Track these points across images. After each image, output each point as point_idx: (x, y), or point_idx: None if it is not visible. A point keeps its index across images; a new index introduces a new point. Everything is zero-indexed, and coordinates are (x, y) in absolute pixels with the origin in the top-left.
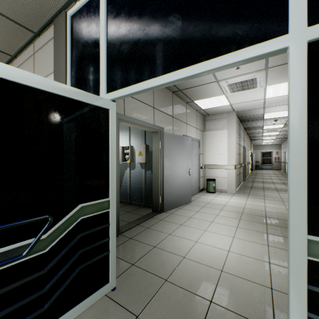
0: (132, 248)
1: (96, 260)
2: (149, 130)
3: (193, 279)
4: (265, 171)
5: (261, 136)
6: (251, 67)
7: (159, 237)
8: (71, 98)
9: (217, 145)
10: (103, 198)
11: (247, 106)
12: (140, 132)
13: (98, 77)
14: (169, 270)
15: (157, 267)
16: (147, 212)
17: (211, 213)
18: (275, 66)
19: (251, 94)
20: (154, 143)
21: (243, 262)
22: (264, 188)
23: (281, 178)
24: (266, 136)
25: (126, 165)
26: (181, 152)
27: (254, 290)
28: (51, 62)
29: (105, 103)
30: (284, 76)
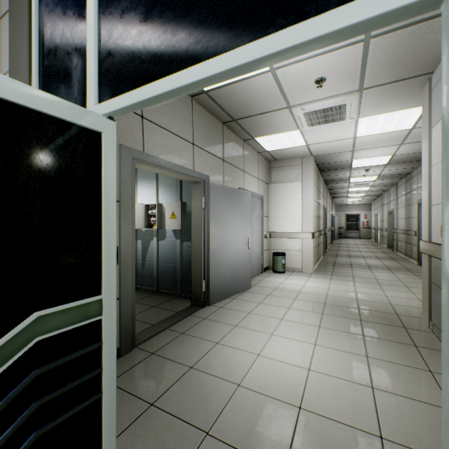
0: (154, 372)
1: (73, 414)
2: (186, 179)
3: (253, 429)
4: (351, 240)
5: (346, 193)
6: (339, 86)
7: (199, 348)
8: (14, 103)
9: (287, 204)
10: (89, 295)
11: (330, 149)
12: (174, 182)
13: (84, 75)
14: (213, 413)
15: (194, 408)
16: (183, 305)
17: (280, 305)
18: (373, 87)
19: (337, 130)
20: (195, 200)
21: (333, 390)
22: (352, 264)
23: (373, 250)
24: (353, 193)
25: (152, 234)
26: (235, 213)
27: (355, 444)
28: (6, 52)
29: (92, 120)
30: (384, 102)
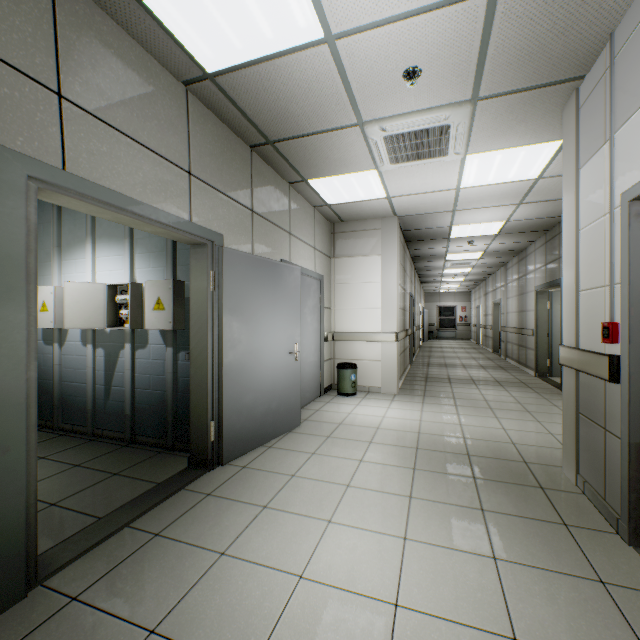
0: None
1: None
2: (176, 236)
3: None
4: (445, 342)
5: (440, 276)
6: (442, 90)
7: (183, 573)
8: None
9: (359, 288)
10: None
11: (422, 206)
12: (162, 246)
13: None
14: None
15: None
16: (174, 468)
17: (346, 456)
18: (493, 96)
19: (434, 175)
20: (196, 276)
21: None
22: (450, 378)
23: (476, 356)
24: (449, 276)
25: (124, 337)
26: (273, 301)
27: None
28: None
29: None
30: (506, 129)
